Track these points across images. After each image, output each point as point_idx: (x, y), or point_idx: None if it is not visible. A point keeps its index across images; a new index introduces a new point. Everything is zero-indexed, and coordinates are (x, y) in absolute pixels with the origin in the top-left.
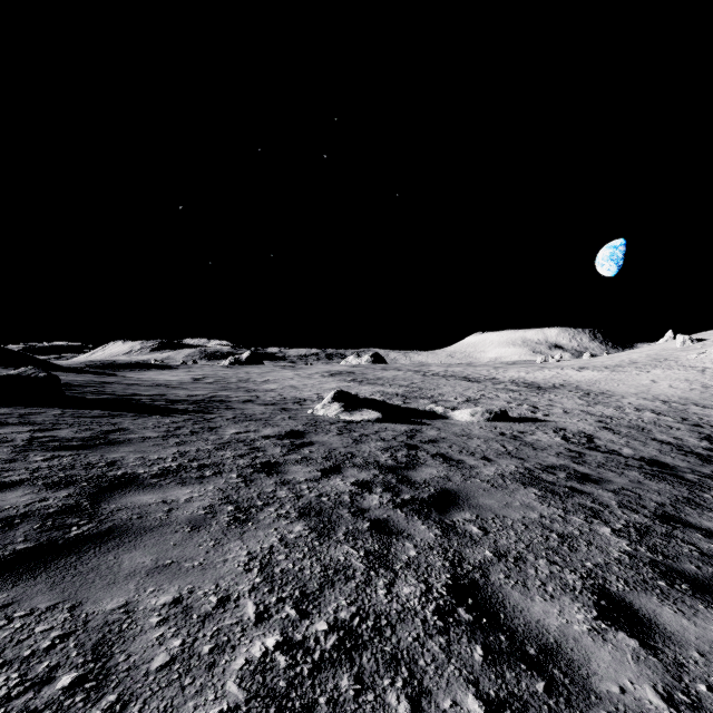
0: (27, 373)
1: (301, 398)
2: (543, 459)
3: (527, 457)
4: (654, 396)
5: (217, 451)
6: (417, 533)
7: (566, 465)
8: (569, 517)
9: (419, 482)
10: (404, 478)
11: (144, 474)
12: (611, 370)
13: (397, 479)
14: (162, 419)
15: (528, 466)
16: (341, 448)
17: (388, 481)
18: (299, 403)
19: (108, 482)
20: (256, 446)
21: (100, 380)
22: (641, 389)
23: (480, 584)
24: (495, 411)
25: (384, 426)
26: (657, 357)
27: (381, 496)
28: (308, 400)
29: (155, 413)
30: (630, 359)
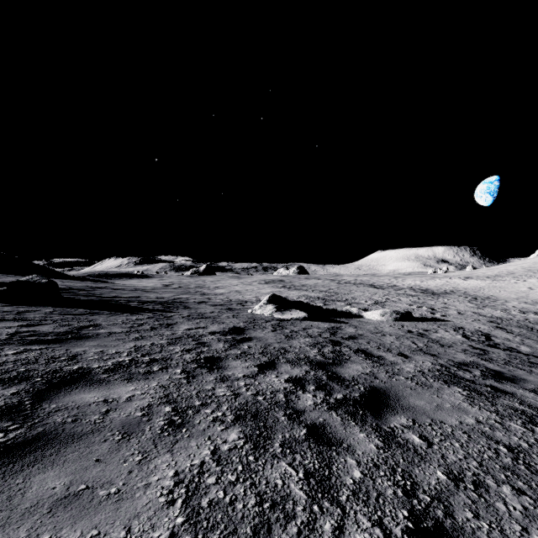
0: (33, 280)
1: (243, 300)
2: (452, 356)
3: (438, 353)
4: (533, 300)
5: (169, 346)
6: (357, 443)
7: (476, 361)
8: (507, 423)
9: (348, 380)
10: (334, 375)
11: (97, 368)
12: (492, 279)
13: (327, 376)
14: (130, 316)
15: (442, 362)
16: (275, 343)
17: (319, 378)
18: (241, 304)
19: (60, 378)
20: (203, 341)
21: (94, 285)
22: (520, 295)
23: (448, 529)
24: (401, 312)
25: (310, 323)
26: (531, 268)
27: (314, 395)
28: (248, 302)
29: (126, 312)
30: (507, 270)
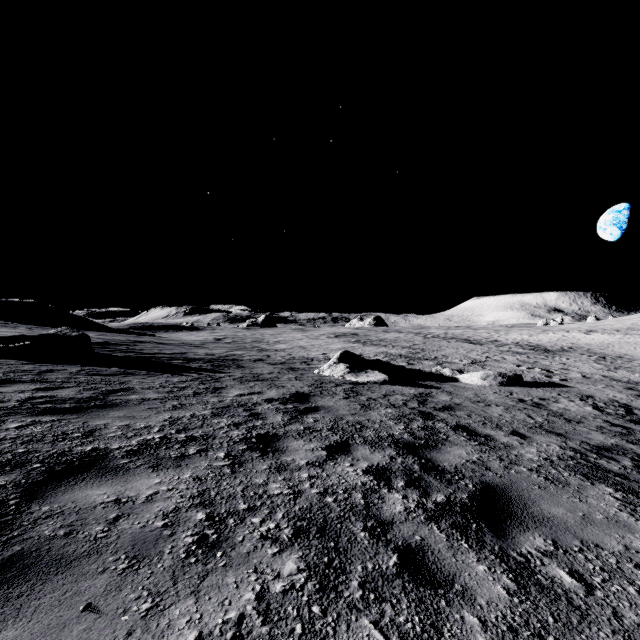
0: (62, 333)
1: (308, 357)
2: (586, 436)
3: (565, 432)
4: None
5: (213, 418)
6: (475, 583)
7: (620, 445)
8: None
9: (449, 471)
10: (429, 463)
11: (116, 450)
12: (623, 333)
13: (420, 465)
14: (171, 378)
15: (574, 446)
16: (348, 416)
17: (409, 468)
18: (306, 363)
19: (66, 464)
20: (257, 411)
21: (136, 339)
22: None
23: None
24: (508, 375)
25: (392, 388)
26: None
27: (405, 495)
28: (314, 360)
29: (167, 372)
30: None
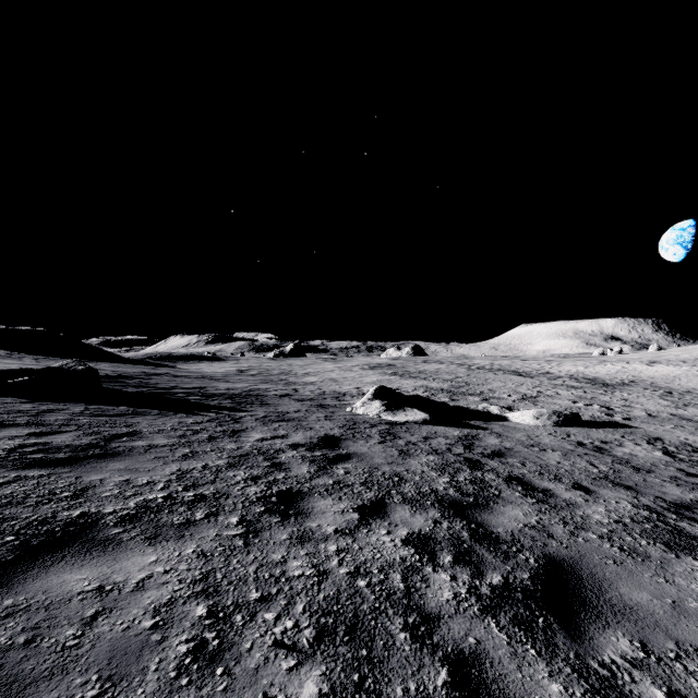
0: (68, 366)
1: (340, 392)
2: (659, 489)
3: (635, 484)
4: None
5: (228, 470)
6: None
7: None
8: None
9: (505, 540)
10: (480, 529)
11: (109, 515)
12: (690, 364)
13: (469, 531)
14: (185, 418)
15: (648, 503)
16: (384, 465)
17: (457, 537)
18: (337, 399)
19: (45, 536)
20: (279, 460)
21: (152, 371)
22: None
23: None
24: (564, 414)
25: (433, 429)
26: None
27: (453, 576)
28: (347, 395)
29: (182, 411)
30: None
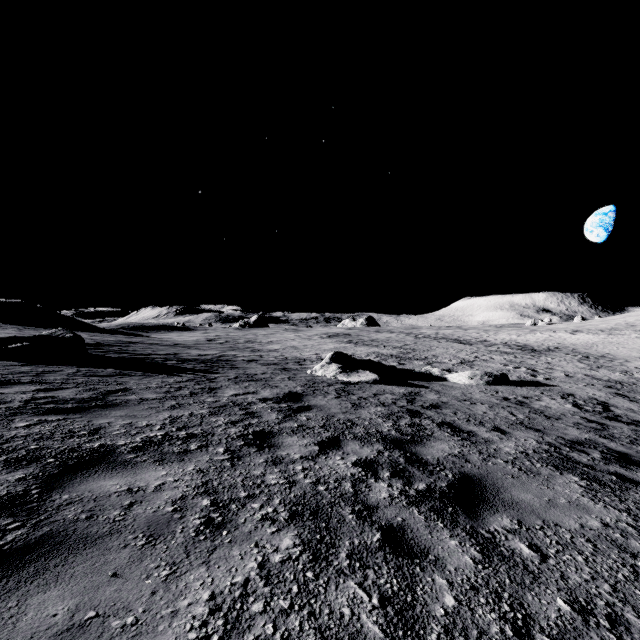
0: (56, 334)
1: (301, 358)
2: (562, 431)
3: (543, 428)
4: None
5: (210, 417)
6: (447, 554)
7: (593, 439)
8: None
9: (432, 463)
10: (414, 456)
11: (122, 446)
12: (607, 333)
13: (405, 458)
14: (167, 378)
15: (550, 440)
16: (340, 414)
17: (395, 461)
18: (299, 363)
19: (77, 459)
20: (252, 410)
21: (128, 340)
22: None
23: None
24: (494, 374)
25: (382, 388)
26: None
27: (390, 484)
28: (307, 360)
29: (163, 373)
30: (626, 322)
